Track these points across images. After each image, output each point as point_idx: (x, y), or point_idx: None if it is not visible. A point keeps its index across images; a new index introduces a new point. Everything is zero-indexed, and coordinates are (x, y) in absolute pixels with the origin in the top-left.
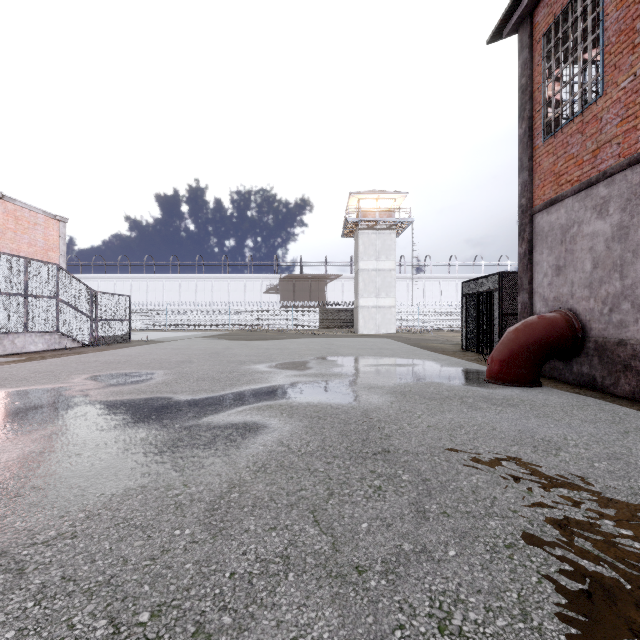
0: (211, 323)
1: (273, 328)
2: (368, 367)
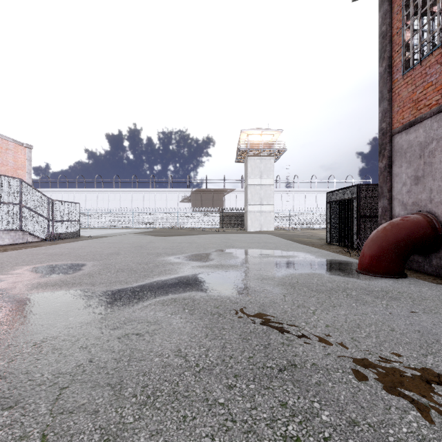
0: (142, 223)
1: (186, 227)
2: (258, 258)
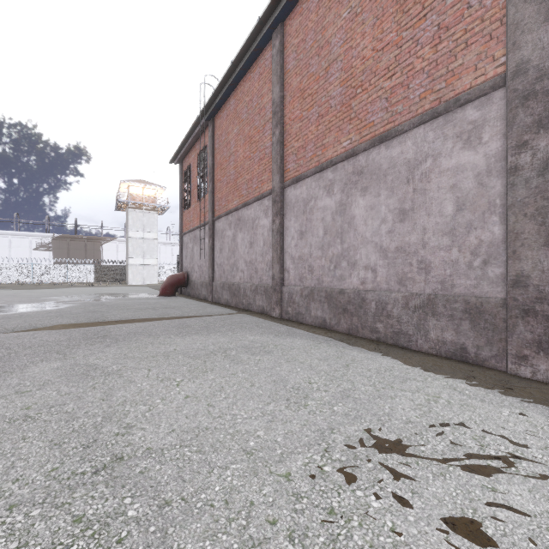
0: None
1: (46, 281)
2: (114, 295)
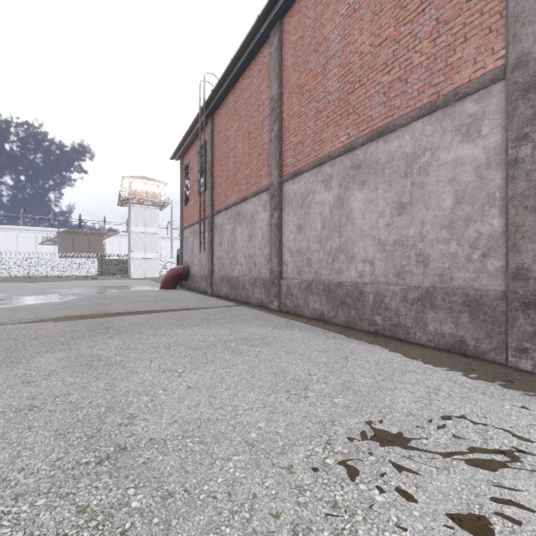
0: None
1: (52, 275)
2: (117, 288)
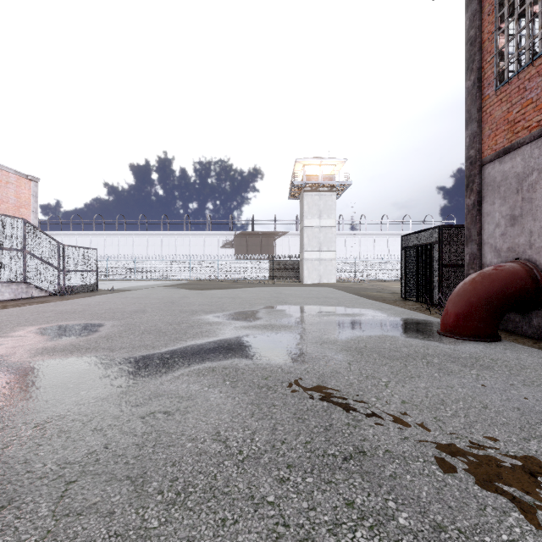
0: (174, 274)
1: (228, 278)
2: (317, 317)
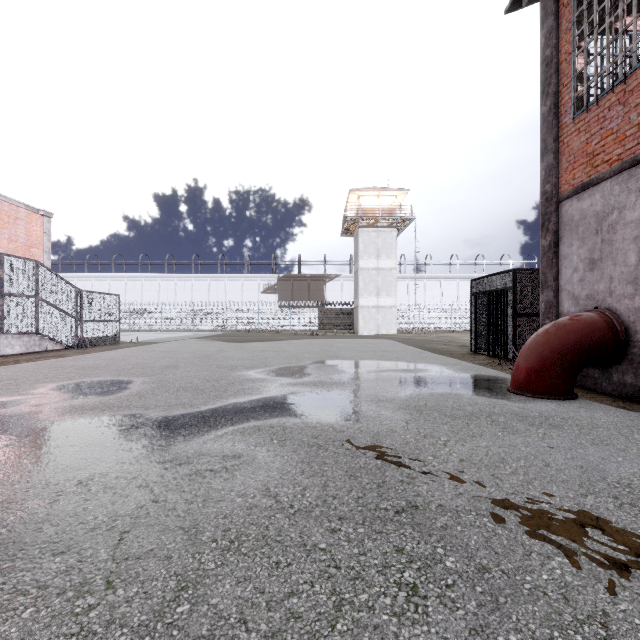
0: (207, 323)
1: (271, 328)
2: (373, 373)
